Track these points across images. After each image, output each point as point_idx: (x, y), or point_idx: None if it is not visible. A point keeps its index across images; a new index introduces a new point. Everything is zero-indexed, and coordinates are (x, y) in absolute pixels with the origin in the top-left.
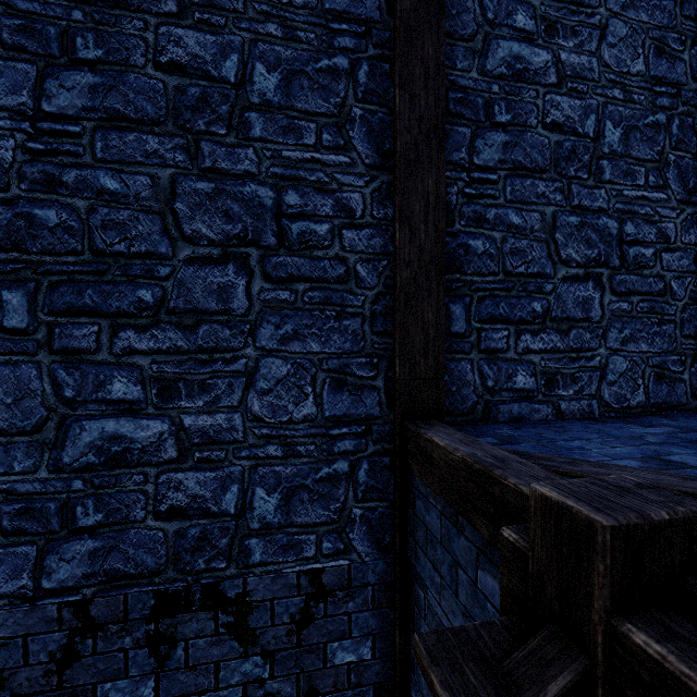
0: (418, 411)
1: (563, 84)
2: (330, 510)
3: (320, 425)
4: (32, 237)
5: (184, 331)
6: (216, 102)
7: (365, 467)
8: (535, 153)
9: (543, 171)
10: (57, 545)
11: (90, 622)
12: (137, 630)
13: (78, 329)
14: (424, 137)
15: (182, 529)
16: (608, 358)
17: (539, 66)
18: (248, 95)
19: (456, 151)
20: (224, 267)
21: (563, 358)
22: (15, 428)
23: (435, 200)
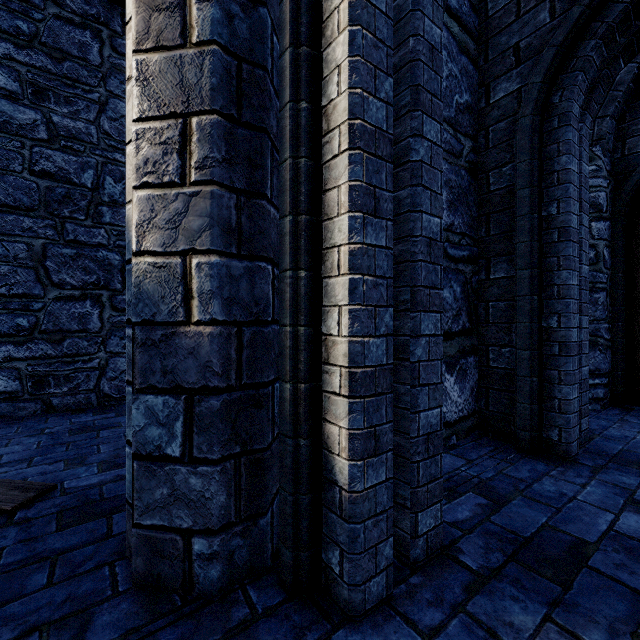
0: None
1: (56, 141)
2: None
3: None
4: None
5: None
6: None
7: None
8: (20, 193)
9: (31, 210)
10: None
11: None
12: None
13: None
14: None
15: None
16: (108, 360)
17: (26, 123)
18: None
19: None
20: None
21: (56, 363)
22: None
23: None
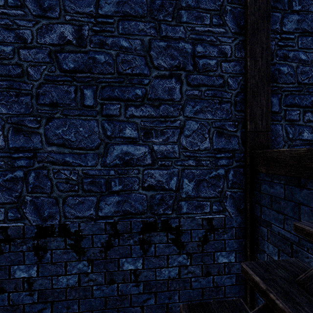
0: (258, 146)
1: None
2: (216, 191)
3: (212, 152)
4: (94, 67)
5: (154, 108)
6: (167, 7)
7: (232, 173)
8: (312, 24)
9: None
10: (104, 197)
11: (117, 232)
12: (135, 237)
13: (112, 106)
14: (260, 17)
15: (153, 195)
16: None
17: None
18: (181, 3)
19: (274, 25)
20: (171, 80)
21: None
22: (88, 147)
23: (266, 47)
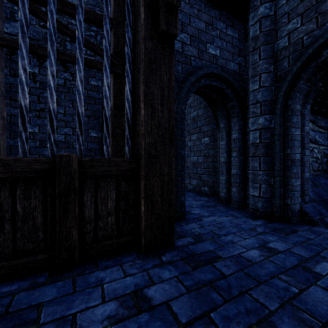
0: None
1: None
2: None
3: None
4: None
5: None
6: None
7: (99, 37)
8: None
9: None
10: (9, 21)
11: None
12: None
13: None
14: None
15: (47, 32)
16: None
17: None
18: None
19: None
20: None
21: None
22: None
23: None
